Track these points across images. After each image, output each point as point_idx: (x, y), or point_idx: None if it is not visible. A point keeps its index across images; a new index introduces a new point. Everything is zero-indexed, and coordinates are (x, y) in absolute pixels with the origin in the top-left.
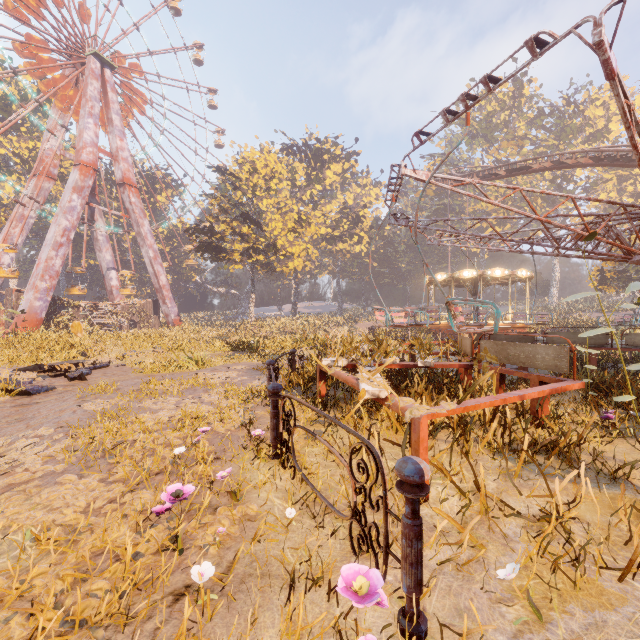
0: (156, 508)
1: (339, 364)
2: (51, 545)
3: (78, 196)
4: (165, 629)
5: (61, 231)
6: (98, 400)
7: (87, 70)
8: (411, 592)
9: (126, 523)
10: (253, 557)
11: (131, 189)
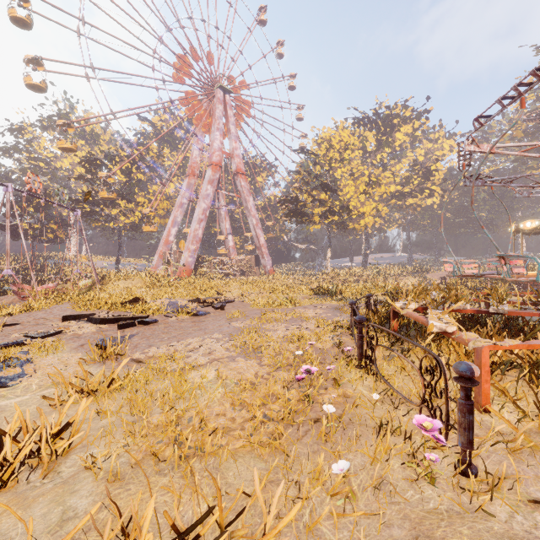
0: (298, 376)
1: (410, 307)
2: (247, 386)
3: (211, 186)
4: (311, 432)
5: (202, 211)
6: (239, 321)
7: (215, 99)
8: (464, 446)
9: (278, 385)
10: (353, 415)
11: (241, 176)
